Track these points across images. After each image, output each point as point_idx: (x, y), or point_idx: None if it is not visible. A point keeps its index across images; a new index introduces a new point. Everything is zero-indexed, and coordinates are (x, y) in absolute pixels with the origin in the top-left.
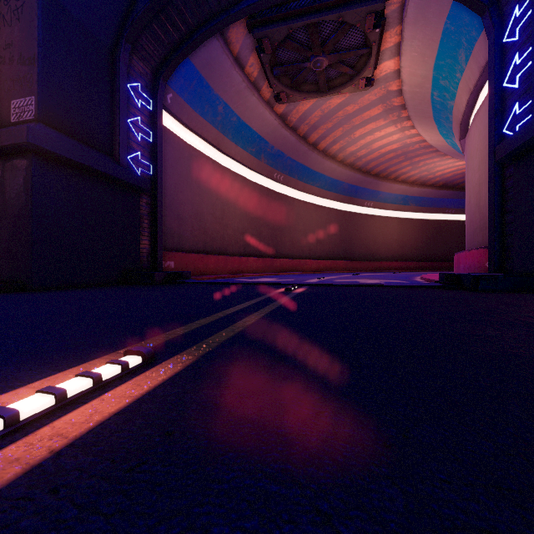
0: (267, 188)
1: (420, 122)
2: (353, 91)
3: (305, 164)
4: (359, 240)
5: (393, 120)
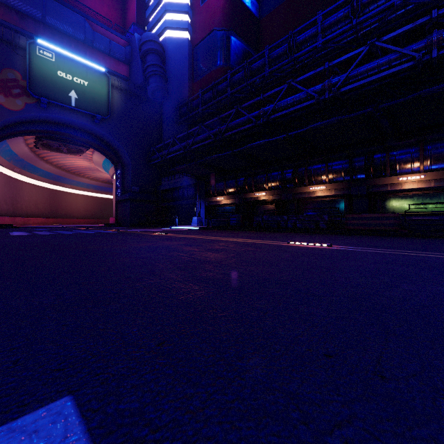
0: (10, 176)
1: (98, 167)
2: (74, 155)
3: (34, 165)
4: (61, 206)
5: (87, 160)
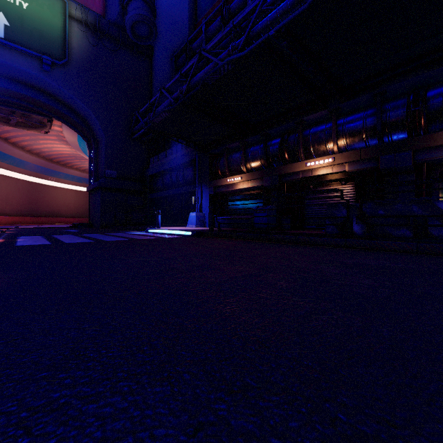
0: None
1: (78, 151)
2: (37, 132)
3: None
4: (44, 203)
5: (64, 143)
